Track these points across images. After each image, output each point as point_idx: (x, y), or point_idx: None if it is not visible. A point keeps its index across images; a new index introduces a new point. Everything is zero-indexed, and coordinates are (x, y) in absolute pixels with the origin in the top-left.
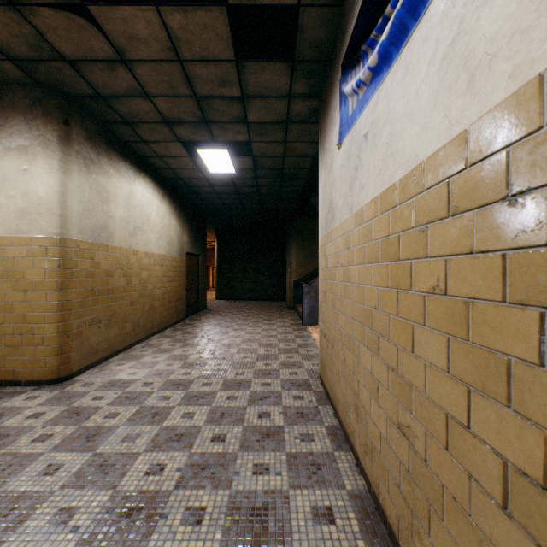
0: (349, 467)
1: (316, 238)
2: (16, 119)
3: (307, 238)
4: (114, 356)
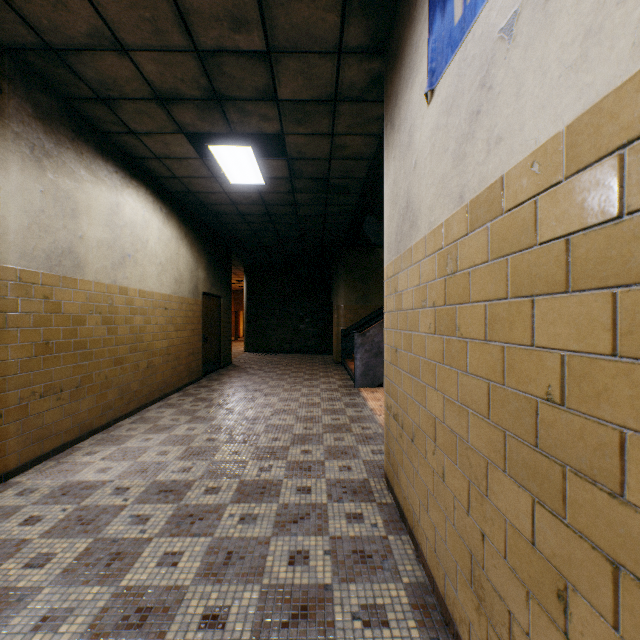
0: None
1: (370, 276)
2: None
3: (358, 274)
4: (86, 439)
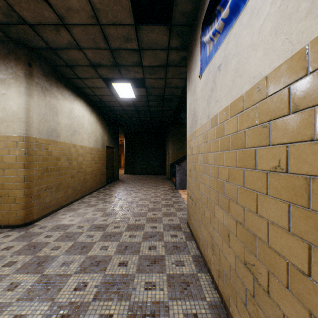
0: (208, 284)
1: (184, 138)
2: None
3: (178, 137)
4: (60, 209)
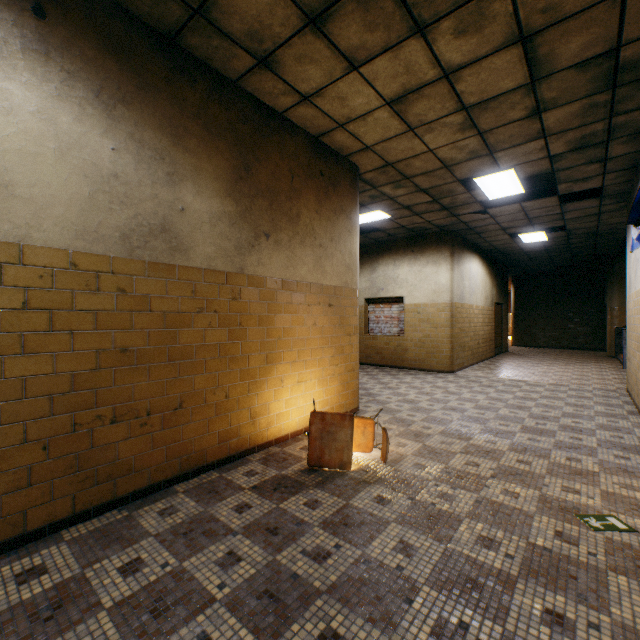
0: (630, 407)
1: None
2: (431, 248)
3: None
4: (464, 368)
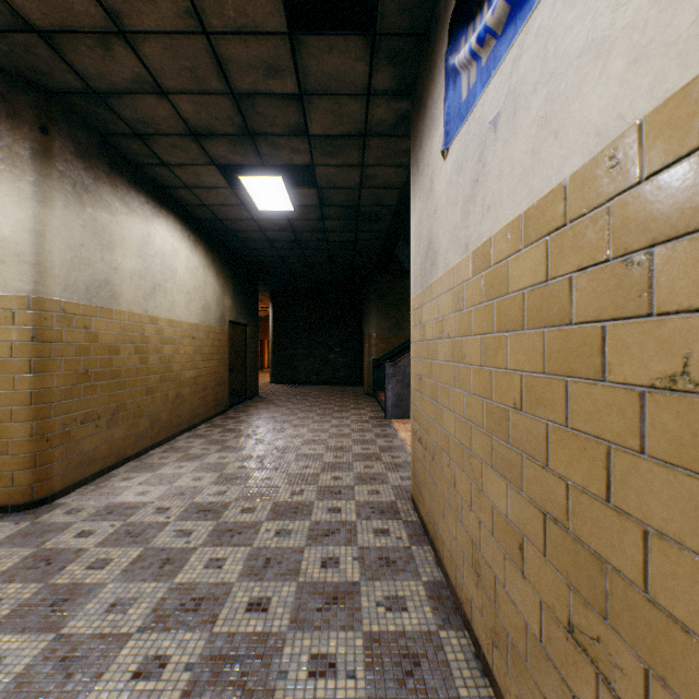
0: (466, 662)
1: (403, 303)
2: None
3: (391, 302)
4: (120, 466)
